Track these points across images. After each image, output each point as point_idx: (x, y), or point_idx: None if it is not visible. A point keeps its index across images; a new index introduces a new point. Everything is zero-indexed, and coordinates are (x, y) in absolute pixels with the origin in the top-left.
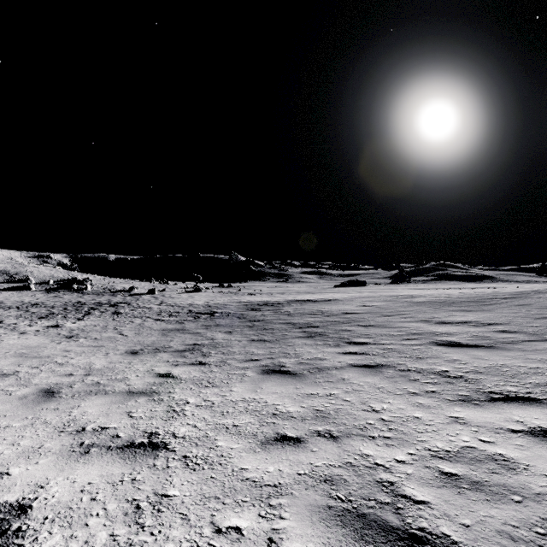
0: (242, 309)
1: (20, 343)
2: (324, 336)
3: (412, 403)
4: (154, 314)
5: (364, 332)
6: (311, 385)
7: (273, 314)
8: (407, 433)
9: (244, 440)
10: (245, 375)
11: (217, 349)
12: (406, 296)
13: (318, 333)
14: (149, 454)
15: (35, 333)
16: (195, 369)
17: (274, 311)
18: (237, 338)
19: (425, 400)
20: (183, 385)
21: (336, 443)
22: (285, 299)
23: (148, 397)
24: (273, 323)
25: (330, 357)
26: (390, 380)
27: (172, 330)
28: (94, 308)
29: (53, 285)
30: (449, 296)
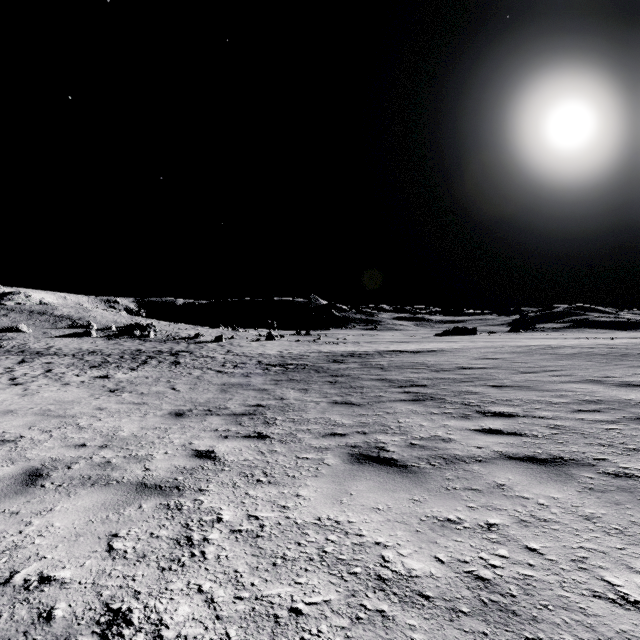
0: (322, 361)
1: (55, 396)
2: (438, 400)
3: None
4: (217, 365)
5: (500, 395)
6: (440, 494)
7: (361, 367)
8: None
9: None
10: (323, 463)
11: (286, 413)
12: (542, 346)
13: (428, 395)
14: None
15: (78, 385)
16: (249, 446)
17: (363, 364)
18: (313, 399)
19: None
20: (223, 477)
21: None
22: (376, 349)
23: (161, 499)
24: (361, 379)
25: (459, 437)
26: (602, 498)
27: (234, 385)
28: (152, 357)
29: (115, 332)
30: (611, 346)
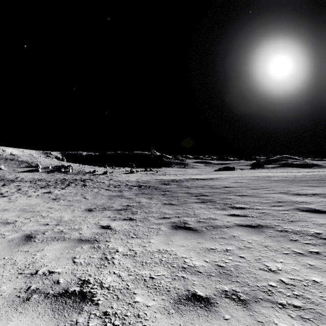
0: (158, 184)
1: (26, 202)
2: (213, 202)
3: (303, 264)
4: (105, 186)
5: (241, 199)
6: (209, 240)
7: (177, 187)
8: (316, 303)
9: (159, 296)
10: (160, 229)
11: (141, 209)
12: (264, 176)
13: (208, 200)
14: (75, 306)
15: (36, 196)
16: (126, 223)
17: (178, 185)
18: (154, 202)
19: (314, 261)
20: (116, 236)
21: (246, 309)
22: (185, 178)
23: (90, 245)
24: (177, 193)
25: (220, 218)
26: (273, 239)
27: (115, 196)
28: (72, 182)
29: (51, 169)
30: (295, 176)
